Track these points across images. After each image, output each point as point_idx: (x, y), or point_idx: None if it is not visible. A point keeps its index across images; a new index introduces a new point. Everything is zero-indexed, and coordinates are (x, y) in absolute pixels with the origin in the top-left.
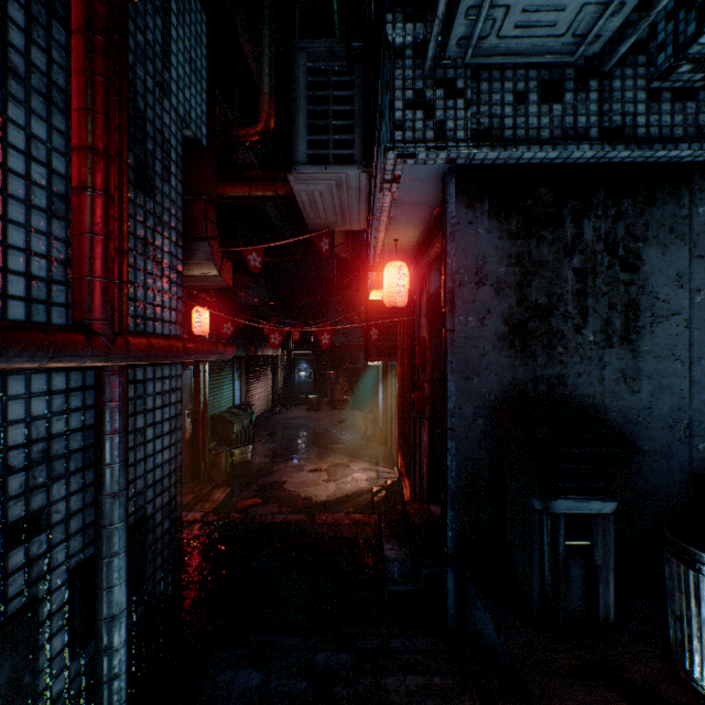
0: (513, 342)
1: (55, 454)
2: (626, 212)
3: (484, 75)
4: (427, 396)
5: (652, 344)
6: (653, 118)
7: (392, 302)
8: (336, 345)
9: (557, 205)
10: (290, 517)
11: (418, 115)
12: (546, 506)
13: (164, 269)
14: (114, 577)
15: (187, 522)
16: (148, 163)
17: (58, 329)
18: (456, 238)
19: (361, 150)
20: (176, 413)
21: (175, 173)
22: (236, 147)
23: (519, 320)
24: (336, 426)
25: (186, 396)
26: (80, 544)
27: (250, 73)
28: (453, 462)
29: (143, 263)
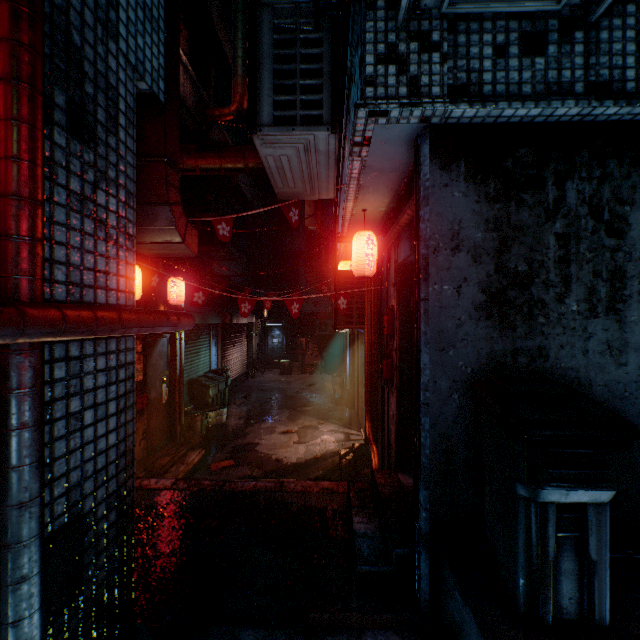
0: (491, 311)
1: None
2: (612, 173)
3: (461, 27)
4: (396, 365)
5: (639, 314)
6: None
7: (361, 271)
8: (306, 313)
9: (538, 166)
10: (259, 484)
11: (390, 70)
12: (536, 494)
13: (109, 230)
14: (20, 608)
15: (157, 490)
16: (86, 108)
17: None
18: (430, 202)
19: (330, 110)
20: (126, 391)
21: (124, 125)
22: (211, 126)
23: (497, 288)
24: (306, 389)
25: (163, 362)
26: None
27: (225, 58)
28: (427, 438)
29: (80, 222)
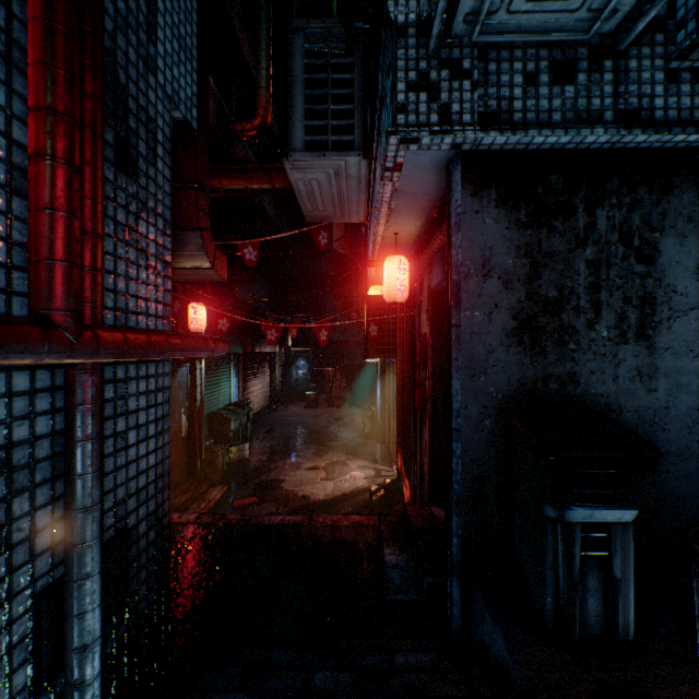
0: (522, 337)
1: (16, 464)
2: (641, 200)
3: (491, 55)
4: (429, 394)
5: (670, 340)
6: (672, 100)
7: (392, 297)
8: (334, 342)
9: (569, 193)
10: (287, 518)
11: (421, 97)
12: (562, 514)
13: (149, 258)
14: (85, 602)
15: (181, 524)
16: (130, 142)
17: (4, 320)
18: (462, 228)
19: (361, 136)
20: (163, 414)
21: (162, 156)
22: (233, 141)
23: (528, 314)
24: (334, 423)
25: (182, 393)
26: (48, 564)
27: (247, 68)
28: (458, 464)
29: (125, 251)
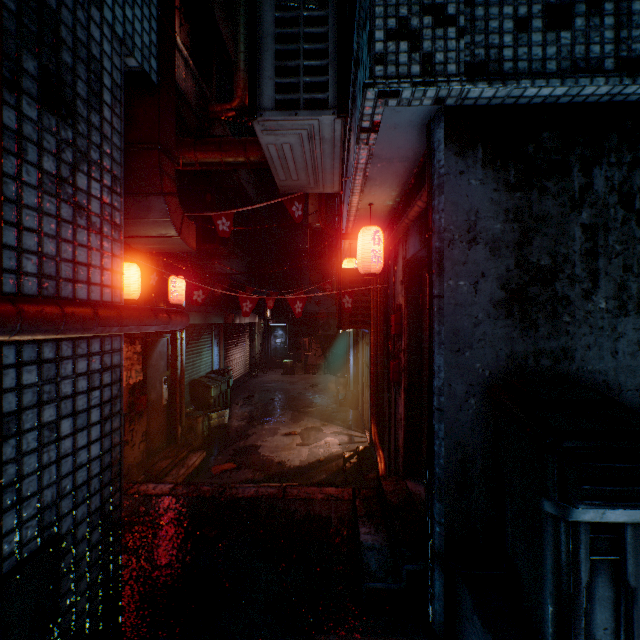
0: (511, 309)
1: None
2: None
3: None
4: (404, 366)
5: None
6: None
7: (367, 268)
8: (309, 313)
9: (563, 151)
10: (261, 490)
11: (401, 46)
12: (567, 513)
13: (91, 218)
14: None
15: (155, 496)
16: (63, 79)
17: None
18: (445, 190)
19: (336, 93)
20: (112, 396)
21: (110, 103)
22: (213, 122)
23: (518, 284)
24: (309, 390)
25: (163, 362)
26: None
27: (227, 54)
28: (441, 447)
29: (55, 207)
